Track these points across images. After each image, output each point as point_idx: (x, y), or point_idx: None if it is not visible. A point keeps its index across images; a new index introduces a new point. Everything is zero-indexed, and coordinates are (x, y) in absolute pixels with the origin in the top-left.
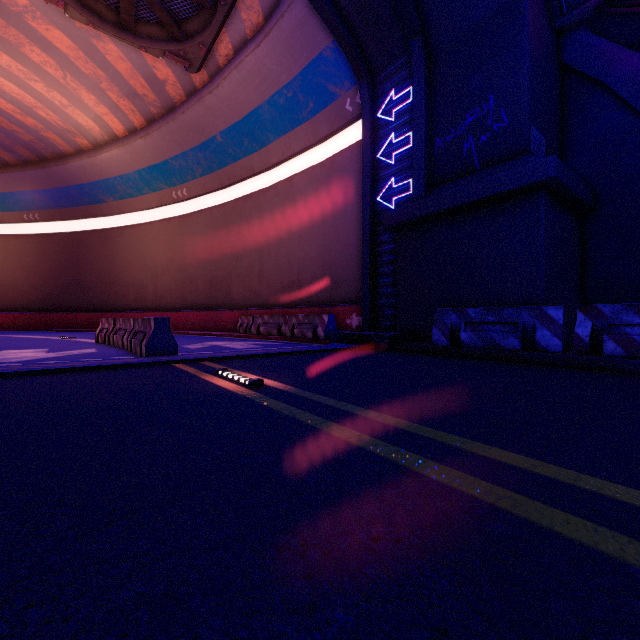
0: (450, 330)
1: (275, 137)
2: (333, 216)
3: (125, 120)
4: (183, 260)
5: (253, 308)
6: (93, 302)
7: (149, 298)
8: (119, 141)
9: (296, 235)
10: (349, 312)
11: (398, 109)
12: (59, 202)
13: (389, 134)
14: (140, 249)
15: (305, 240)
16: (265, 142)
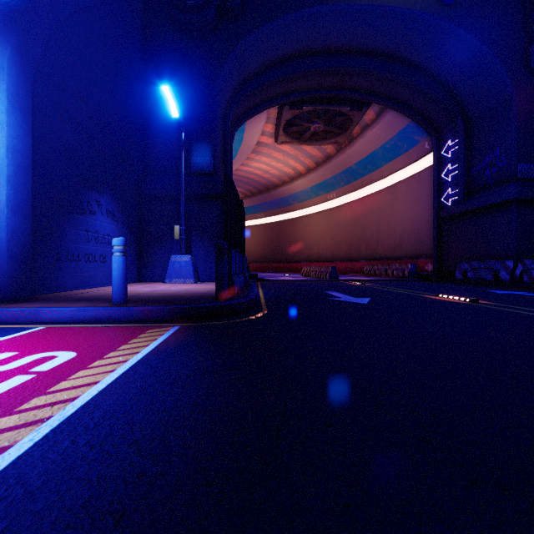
0: (463, 272)
1: (385, 163)
2: (420, 206)
3: (306, 166)
4: (333, 233)
5: (373, 260)
6: (287, 257)
7: (315, 255)
8: (302, 176)
9: (398, 217)
10: (426, 262)
11: (452, 151)
12: (272, 207)
13: (447, 164)
14: (310, 228)
15: (404, 220)
16: (379, 166)
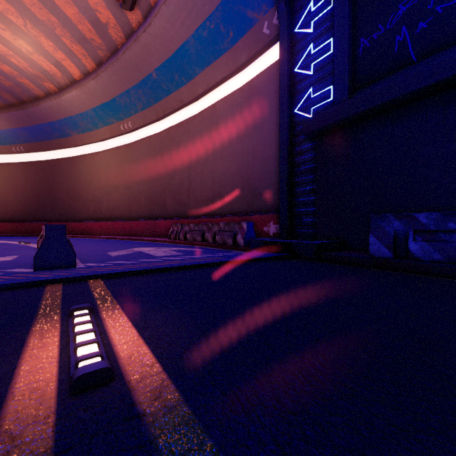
0: (393, 239)
1: (200, 69)
2: (251, 134)
3: (79, 64)
4: (129, 180)
5: (182, 218)
6: (63, 214)
7: (104, 210)
8: (77, 83)
9: (218, 154)
10: (266, 220)
11: (317, 19)
12: (37, 137)
13: (307, 46)
14: (97, 172)
15: (226, 158)
16: (192, 75)
